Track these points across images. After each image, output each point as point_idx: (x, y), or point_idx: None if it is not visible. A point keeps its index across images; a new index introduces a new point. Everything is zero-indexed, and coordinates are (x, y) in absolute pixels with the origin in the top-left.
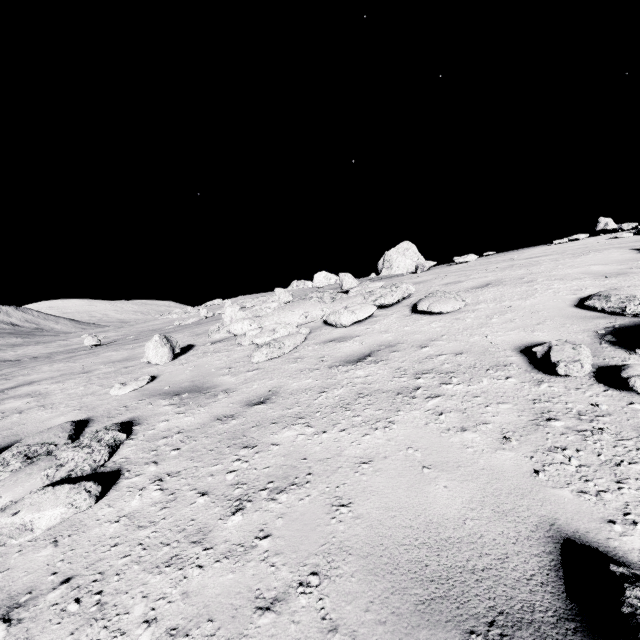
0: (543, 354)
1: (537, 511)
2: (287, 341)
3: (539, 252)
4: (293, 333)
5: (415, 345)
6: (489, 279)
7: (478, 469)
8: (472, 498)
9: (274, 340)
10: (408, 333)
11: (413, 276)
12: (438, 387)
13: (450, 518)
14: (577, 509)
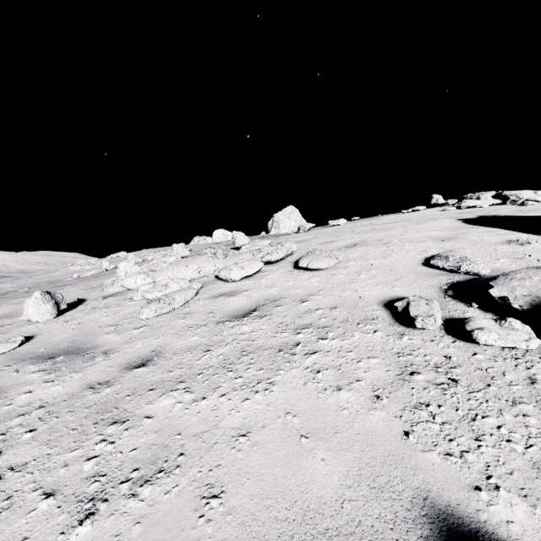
0: (403, 309)
1: (411, 482)
2: (178, 296)
3: (392, 219)
4: (185, 288)
5: (296, 300)
6: (356, 240)
7: (353, 434)
8: (349, 472)
9: (165, 295)
10: (290, 288)
11: (296, 235)
12: (316, 342)
13: (327, 502)
14: (446, 476)
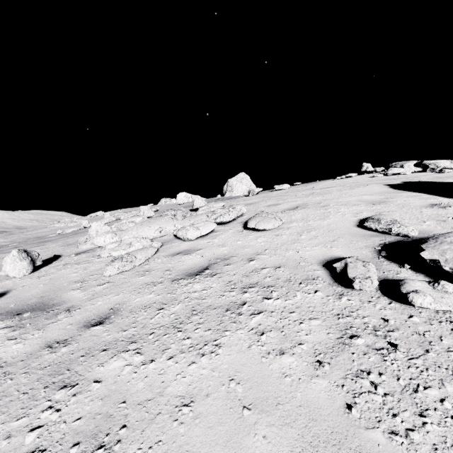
0: (341, 269)
1: None
2: (139, 255)
3: (329, 184)
4: (146, 246)
5: (244, 258)
6: (298, 203)
7: (296, 406)
8: None
9: (128, 254)
10: (239, 247)
11: (246, 198)
12: (261, 302)
13: None
14: None
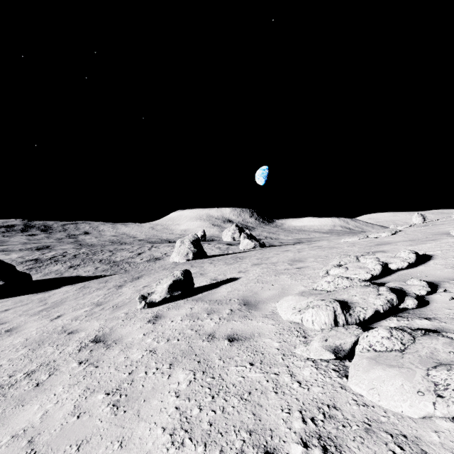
0: None
1: None
2: None
3: None
4: None
5: None
6: None
7: None
8: None
9: None
10: None
11: None
12: None
13: None
14: None
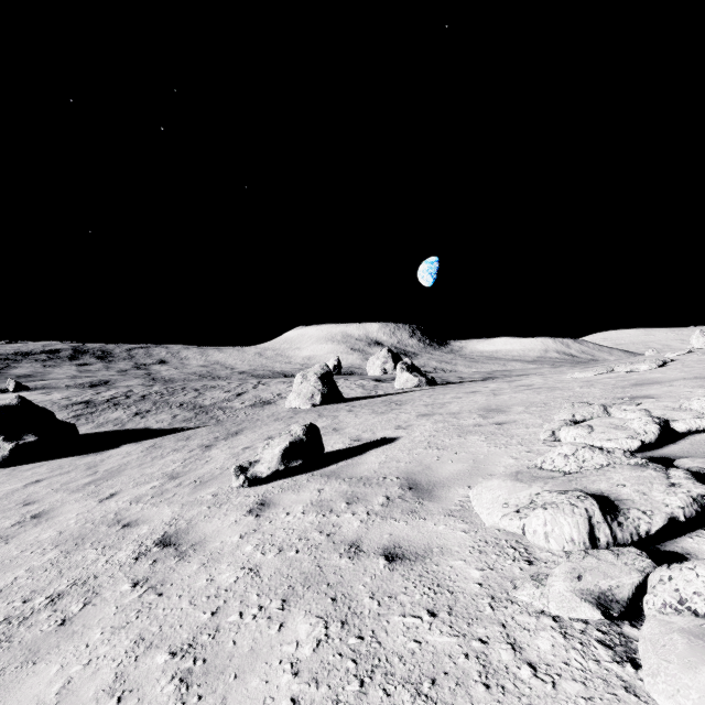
0: None
1: None
2: None
3: None
4: None
5: None
6: None
7: None
8: None
9: None
10: None
11: None
12: None
13: None
14: None
